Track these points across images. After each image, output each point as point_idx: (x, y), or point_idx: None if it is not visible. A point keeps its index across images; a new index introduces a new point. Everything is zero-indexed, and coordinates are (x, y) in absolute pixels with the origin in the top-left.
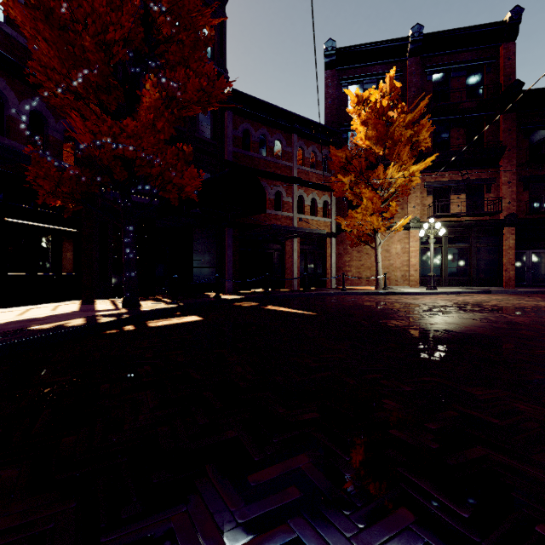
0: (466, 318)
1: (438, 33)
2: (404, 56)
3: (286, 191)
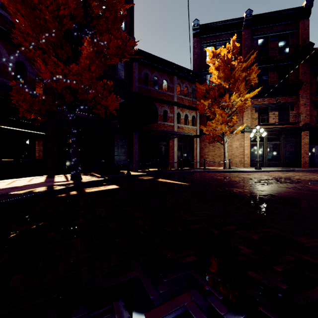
0: (282, 187)
1: (262, 14)
2: (241, 29)
3: (170, 110)
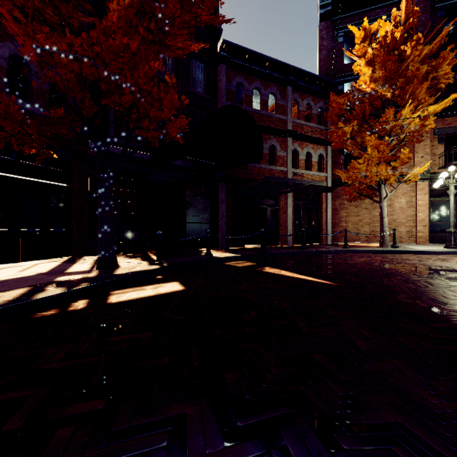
0: None
1: None
2: None
3: (280, 145)
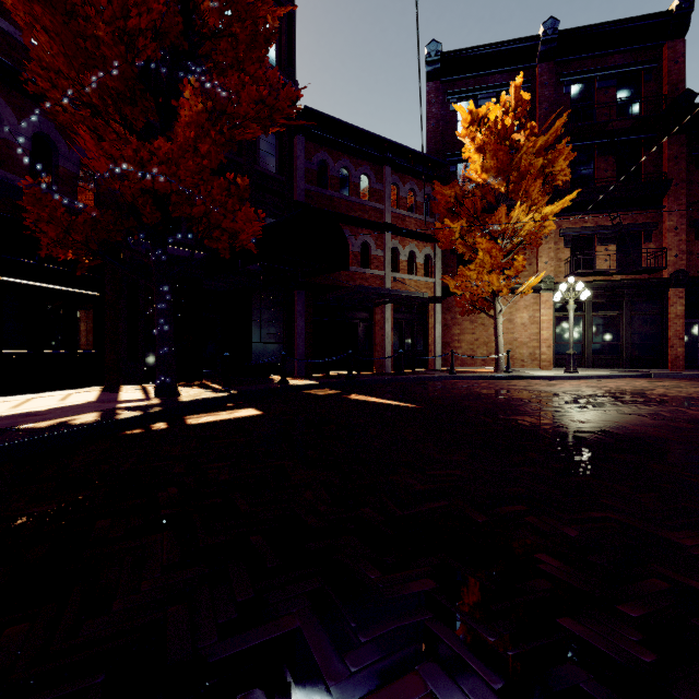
0: (628, 413)
1: (579, 29)
2: (533, 62)
3: (375, 241)
